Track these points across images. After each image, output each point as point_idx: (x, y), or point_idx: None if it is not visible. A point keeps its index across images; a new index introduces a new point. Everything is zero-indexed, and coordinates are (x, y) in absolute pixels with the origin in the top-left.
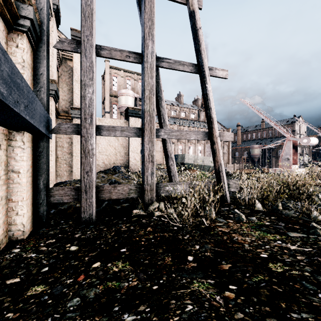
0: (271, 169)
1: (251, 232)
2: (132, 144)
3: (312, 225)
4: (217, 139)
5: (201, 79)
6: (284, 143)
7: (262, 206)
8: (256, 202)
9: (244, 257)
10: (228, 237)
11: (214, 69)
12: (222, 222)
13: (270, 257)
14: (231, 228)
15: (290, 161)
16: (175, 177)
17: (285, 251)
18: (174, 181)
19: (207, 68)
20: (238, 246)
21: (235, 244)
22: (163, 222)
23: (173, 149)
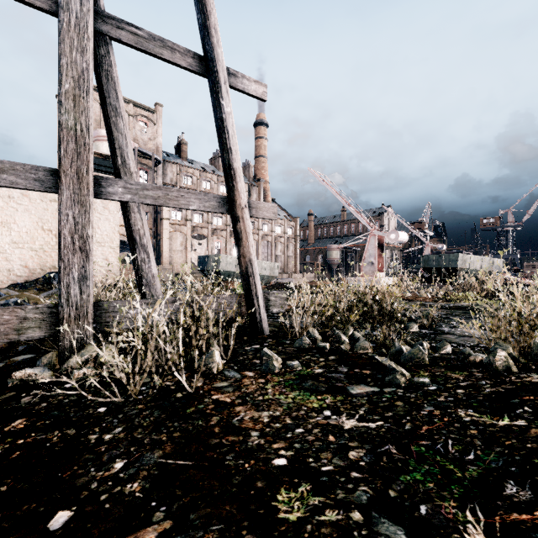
0: (350, 279)
1: (280, 397)
2: (99, 229)
3: (390, 366)
4: (243, 212)
5: (211, 89)
6: (367, 239)
7: (320, 337)
8: (310, 330)
9: (229, 478)
10: (224, 417)
11: (240, 76)
12: (231, 380)
13: (291, 464)
14: (242, 391)
15: (374, 267)
16: (152, 288)
17: (330, 437)
18: (151, 296)
19: (224, 67)
20: (235, 441)
21: (230, 434)
22: (79, 398)
23: (204, 247)
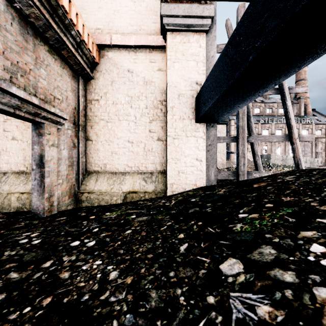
0: None
1: None
2: (219, 147)
3: None
4: (296, 140)
5: (282, 98)
6: None
7: None
8: None
9: None
10: None
11: (294, 88)
12: None
13: None
14: None
15: None
16: (260, 168)
17: None
18: (260, 170)
19: (287, 90)
20: None
21: None
22: None
23: None
